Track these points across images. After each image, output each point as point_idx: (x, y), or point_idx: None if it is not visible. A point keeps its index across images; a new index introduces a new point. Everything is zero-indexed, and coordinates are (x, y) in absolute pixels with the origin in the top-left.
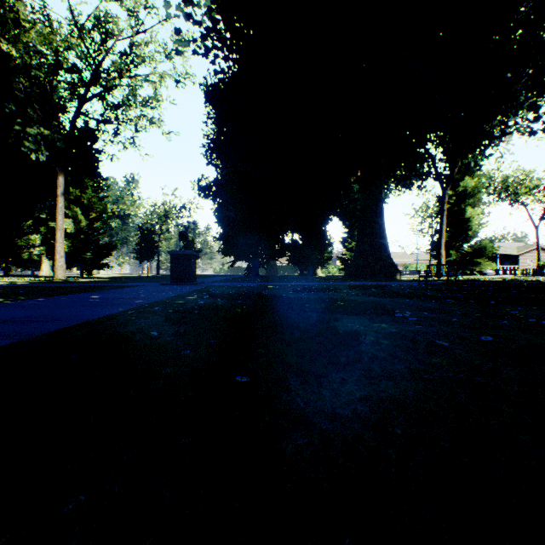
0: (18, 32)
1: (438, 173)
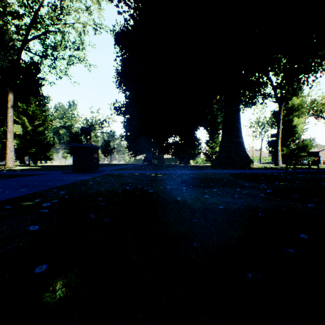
0: None
1: (276, 93)
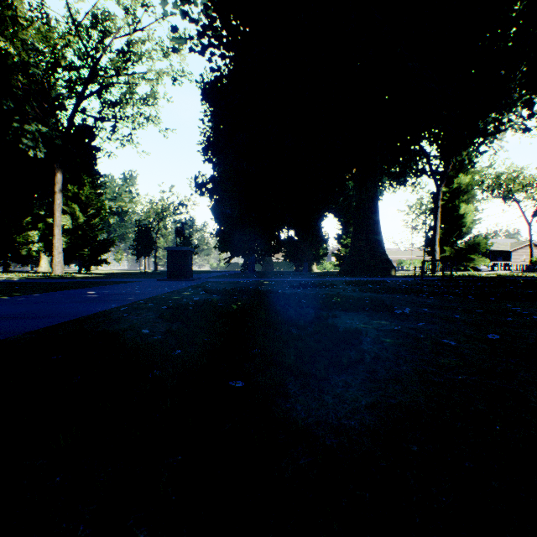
0: (16, 30)
1: (432, 170)
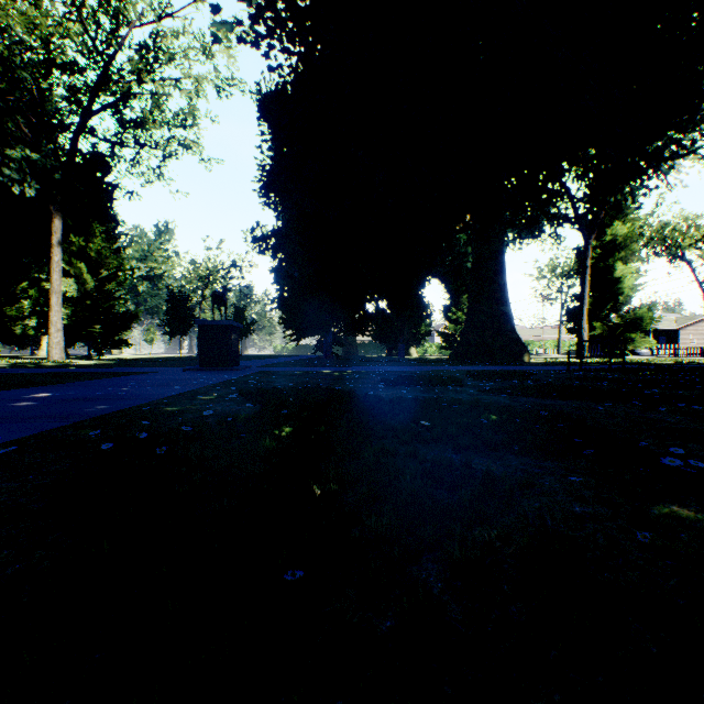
0: None
1: (578, 215)
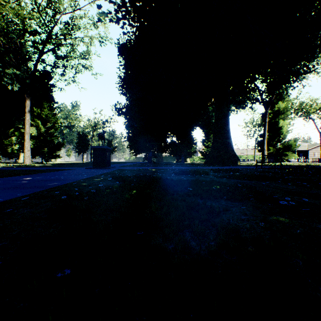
0: None
1: (262, 99)
